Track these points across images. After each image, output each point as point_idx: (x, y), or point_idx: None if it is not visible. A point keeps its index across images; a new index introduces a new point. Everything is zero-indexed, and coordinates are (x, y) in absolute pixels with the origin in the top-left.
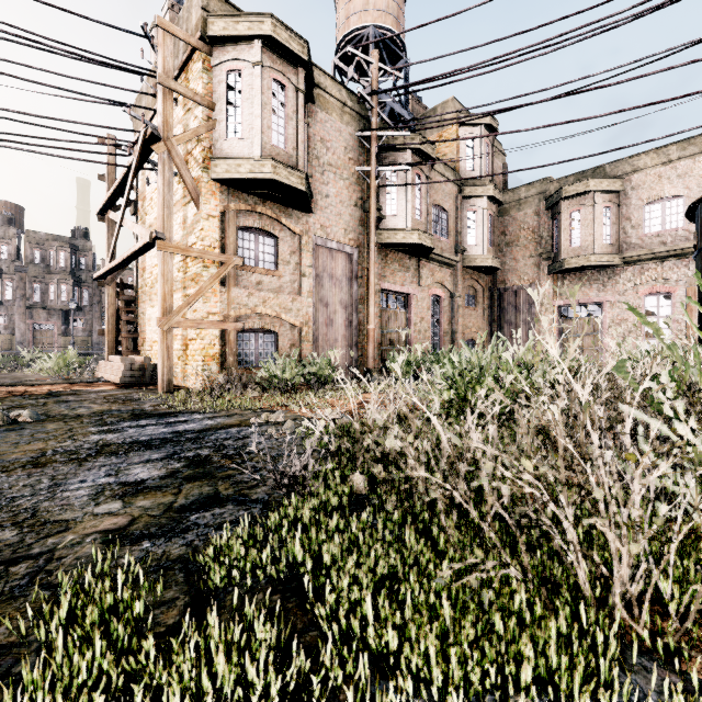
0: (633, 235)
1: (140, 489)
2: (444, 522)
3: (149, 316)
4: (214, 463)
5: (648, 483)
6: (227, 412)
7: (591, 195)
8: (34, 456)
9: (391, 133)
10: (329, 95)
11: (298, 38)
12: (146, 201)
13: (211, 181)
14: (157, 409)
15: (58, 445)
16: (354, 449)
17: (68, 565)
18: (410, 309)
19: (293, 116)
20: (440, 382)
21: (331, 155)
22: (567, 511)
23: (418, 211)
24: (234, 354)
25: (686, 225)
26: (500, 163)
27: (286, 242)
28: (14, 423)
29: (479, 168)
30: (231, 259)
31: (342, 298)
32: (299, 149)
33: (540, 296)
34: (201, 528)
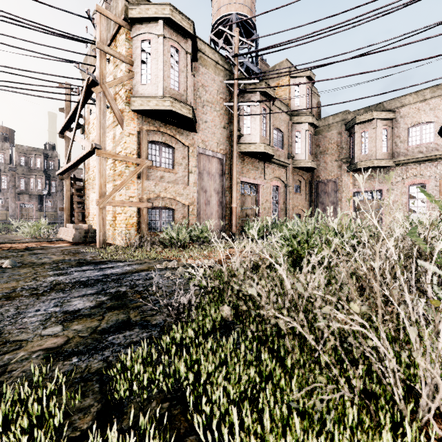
0: (401, 147)
1: (76, 316)
2: (288, 344)
3: (92, 198)
4: (128, 297)
5: None
6: (140, 261)
7: (375, 121)
8: (8, 292)
9: (246, 81)
10: (207, 57)
11: (187, 19)
12: (90, 125)
13: (131, 111)
14: (94, 259)
15: (25, 284)
16: (223, 287)
17: (16, 377)
18: (259, 194)
19: (184, 70)
20: (280, 241)
21: (208, 95)
22: (387, 344)
23: (264, 131)
24: (146, 223)
25: (435, 140)
26: (316, 102)
27: (180, 151)
28: None
29: (303, 104)
30: (144, 162)
31: (216, 187)
32: (188, 91)
33: (364, 180)
34: (115, 346)
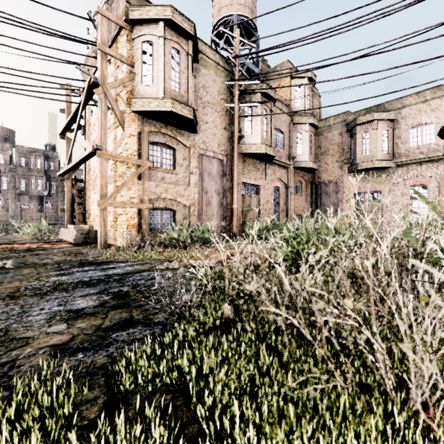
0: (402, 148)
1: (80, 315)
2: (287, 340)
3: (93, 199)
4: (131, 296)
5: (438, 317)
6: (141, 262)
7: (375, 122)
8: (12, 292)
9: (247, 82)
10: (208, 58)
11: (188, 21)
12: (91, 126)
13: (132, 112)
14: (96, 260)
15: (29, 284)
16: (224, 287)
17: (24, 371)
18: (260, 195)
19: (185, 71)
20: (280, 242)
21: (209, 96)
22: (379, 338)
23: (265, 132)
24: (147, 224)
25: (436, 141)
26: (317, 102)
27: (180, 152)
28: (2, 269)
29: (304, 105)
30: (145, 163)
31: (216, 188)
32: (189, 92)
33: (357, 182)
34: (119, 343)
